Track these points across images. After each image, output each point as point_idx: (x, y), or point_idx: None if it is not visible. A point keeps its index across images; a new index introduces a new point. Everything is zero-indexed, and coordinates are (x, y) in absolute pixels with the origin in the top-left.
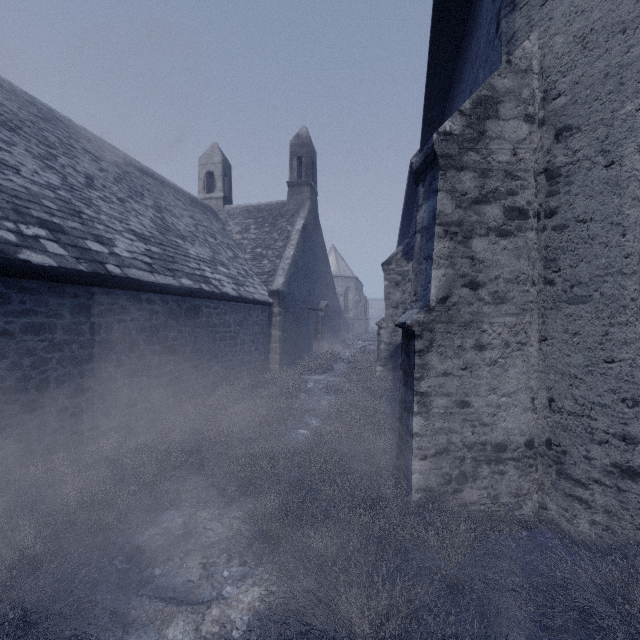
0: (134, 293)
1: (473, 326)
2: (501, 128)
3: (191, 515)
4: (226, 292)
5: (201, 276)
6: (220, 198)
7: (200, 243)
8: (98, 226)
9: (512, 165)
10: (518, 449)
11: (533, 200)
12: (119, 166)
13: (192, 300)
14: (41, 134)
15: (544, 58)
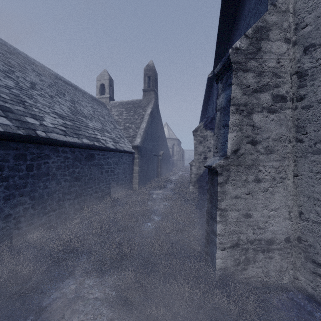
0: (54, 147)
1: (253, 167)
2: (270, 46)
3: (80, 282)
4: (108, 146)
5: (94, 138)
6: (107, 97)
7: (95, 120)
8: (34, 109)
9: (277, 69)
10: (280, 243)
11: (289, 90)
12: (52, 79)
13: (89, 151)
14: (7, 60)
15: (296, 4)
